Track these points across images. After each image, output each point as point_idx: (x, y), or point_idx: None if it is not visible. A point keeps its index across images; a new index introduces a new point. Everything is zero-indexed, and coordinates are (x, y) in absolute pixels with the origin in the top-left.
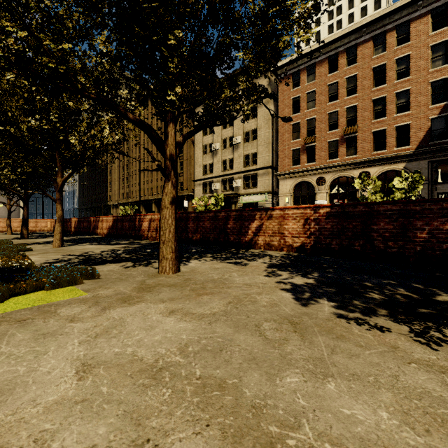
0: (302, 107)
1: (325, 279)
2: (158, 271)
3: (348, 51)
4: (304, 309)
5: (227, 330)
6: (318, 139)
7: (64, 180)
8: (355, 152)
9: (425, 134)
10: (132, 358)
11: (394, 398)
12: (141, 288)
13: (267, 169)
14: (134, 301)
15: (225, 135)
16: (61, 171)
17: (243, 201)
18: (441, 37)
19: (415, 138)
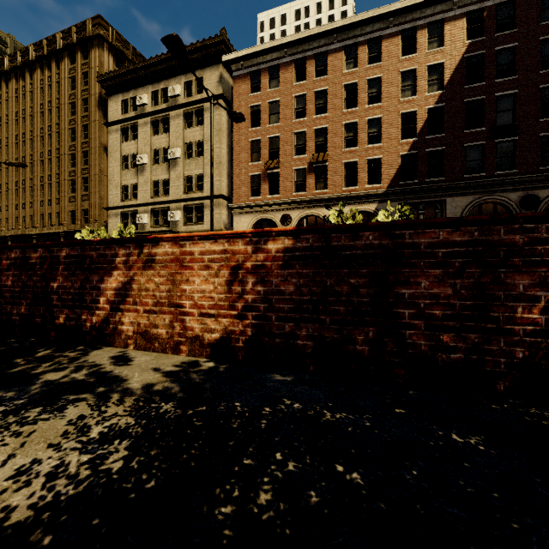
0: (263, 120)
1: None
2: None
3: (318, 58)
4: None
5: None
6: (282, 165)
7: None
8: (326, 186)
9: (396, 171)
10: None
11: None
12: None
13: (218, 199)
14: None
15: (156, 144)
16: None
17: None
18: (410, 64)
19: (386, 176)
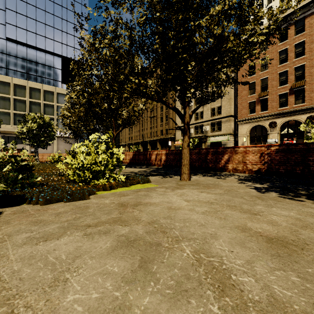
0: (257, 70)
1: (274, 186)
2: (180, 179)
3: (297, 23)
4: (262, 194)
5: (229, 197)
6: (270, 93)
7: (117, 133)
8: (303, 101)
9: None
10: (199, 200)
11: (297, 212)
12: (179, 185)
13: (229, 117)
14: (181, 188)
15: (197, 95)
16: (115, 128)
17: (211, 140)
18: None
19: None
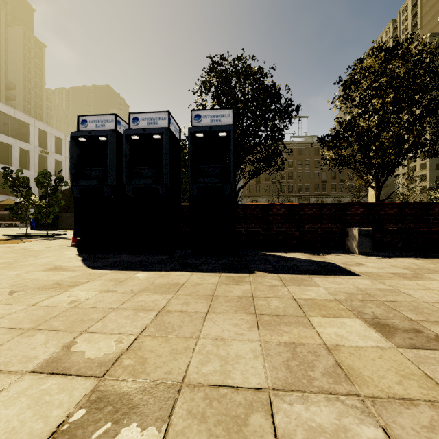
0: None
1: None
2: None
3: None
4: None
5: None
6: None
7: None
8: None
9: None
10: None
11: None
12: None
13: None
14: None
15: None
16: None
17: None
18: None
19: None
